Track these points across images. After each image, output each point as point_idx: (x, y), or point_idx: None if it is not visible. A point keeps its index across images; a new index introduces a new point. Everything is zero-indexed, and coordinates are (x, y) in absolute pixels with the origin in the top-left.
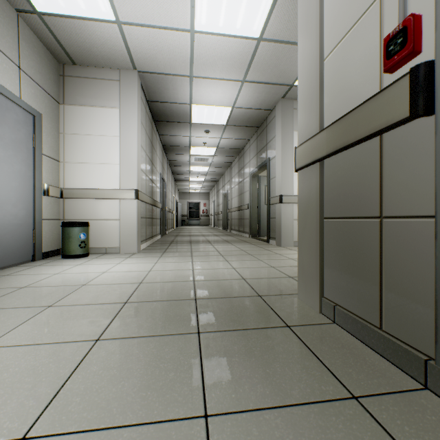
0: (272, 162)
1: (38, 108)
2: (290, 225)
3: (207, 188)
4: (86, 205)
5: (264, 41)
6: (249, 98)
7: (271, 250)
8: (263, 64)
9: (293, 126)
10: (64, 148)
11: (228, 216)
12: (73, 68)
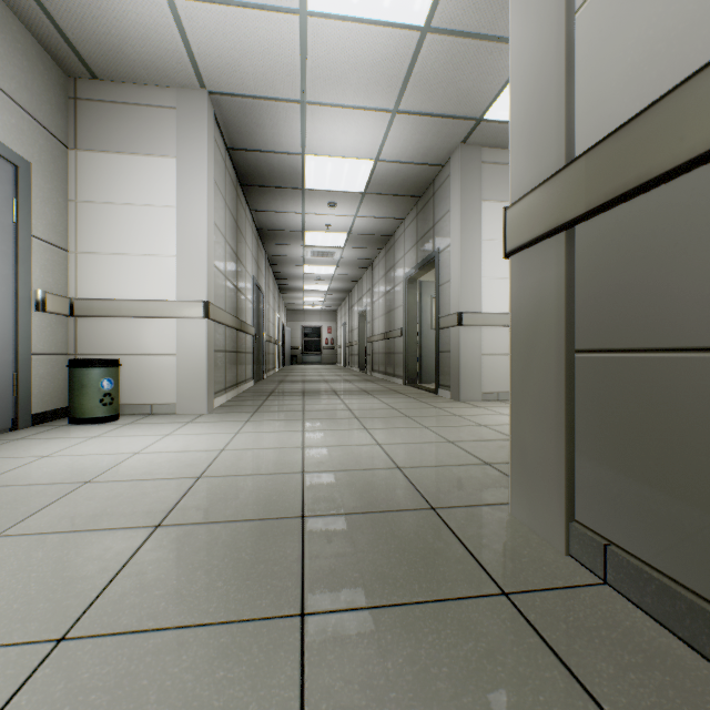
0: (444, 256)
1: (24, 154)
2: (476, 363)
3: (333, 303)
4: (117, 329)
5: (433, 33)
6: (405, 144)
7: (444, 408)
8: (431, 79)
9: (481, 192)
10: (76, 227)
11: (368, 349)
12: (93, 85)
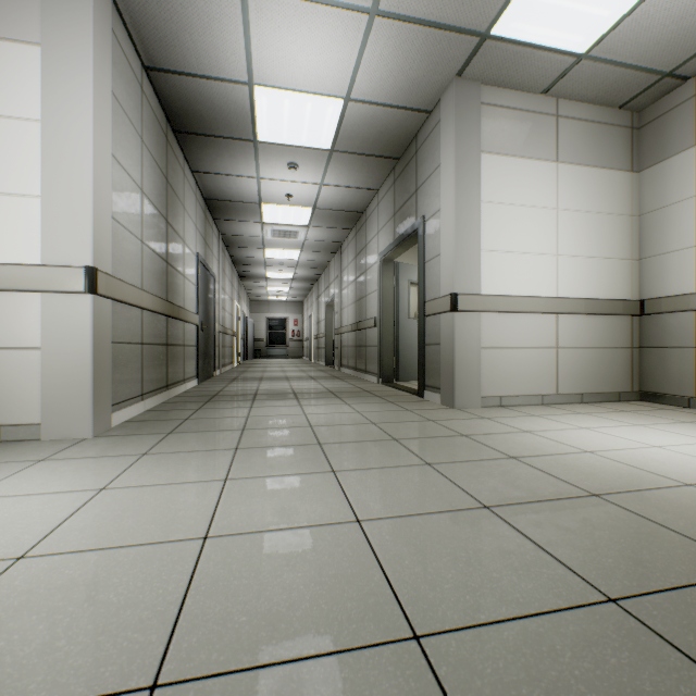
0: (431, 225)
1: None
2: (474, 359)
3: (299, 293)
4: None
5: None
6: (385, 73)
7: (440, 421)
8: None
9: (481, 141)
10: None
11: (336, 342)
12: None
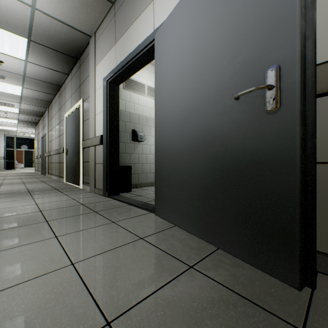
0: None
1: None
2: None
3: None
4: None
5: None
6: None
7: None
8: None
9: None
10: None
11: None
12: None
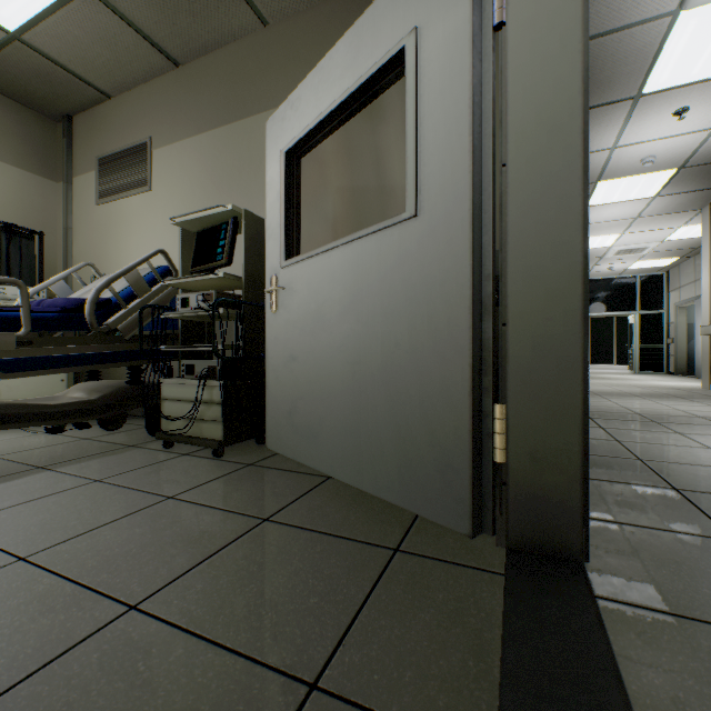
0: None
1: None
2: None
3: None
4: None
5: None
6: None
7: None
8: None
9: None
10: None
11: None
12: None
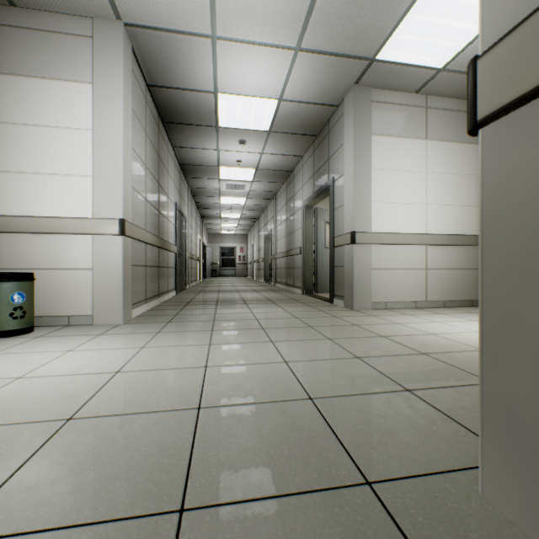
0: (338, 184)
1: None
2: (367, 277)
3: (244, 228)
4: (35, 245)
5: None
6: (305, 83)
7: (341, 317)
8: (331, 15)
9: (372, 127)
10: None
11: (272, 265)
12: (11, 12)
